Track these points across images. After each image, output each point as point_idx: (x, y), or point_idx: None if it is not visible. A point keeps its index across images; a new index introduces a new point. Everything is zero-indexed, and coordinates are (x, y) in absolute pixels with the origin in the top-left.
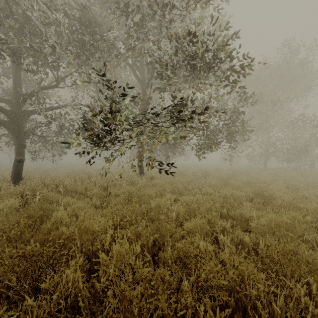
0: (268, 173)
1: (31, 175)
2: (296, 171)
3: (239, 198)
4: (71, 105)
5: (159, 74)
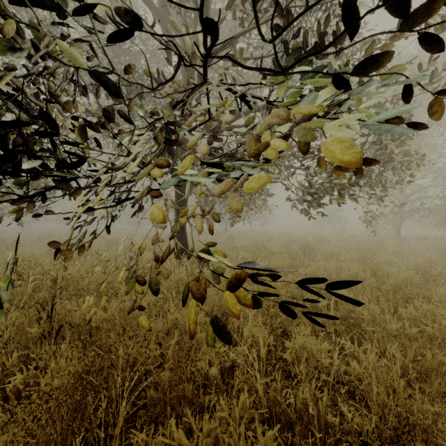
0: (422, 247)
1: None
2: None
3: None
4: None
5: None
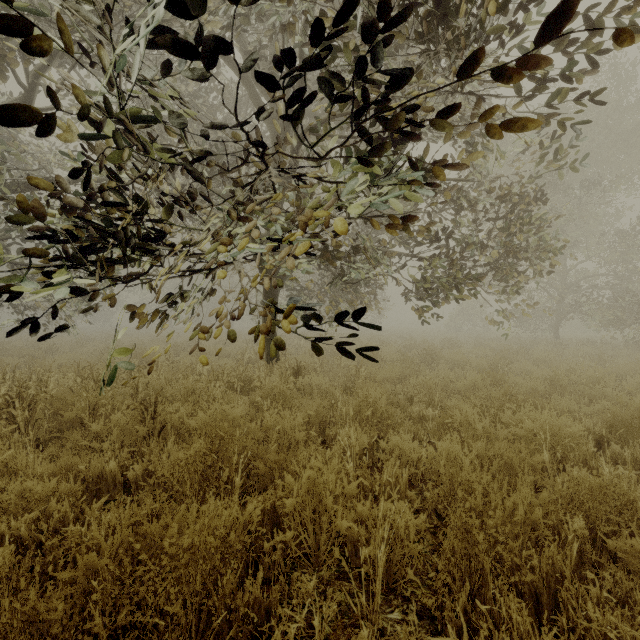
0: (577, 354)
1: None
2: (637, 349)
3: (581, 449)
4: None
5: None
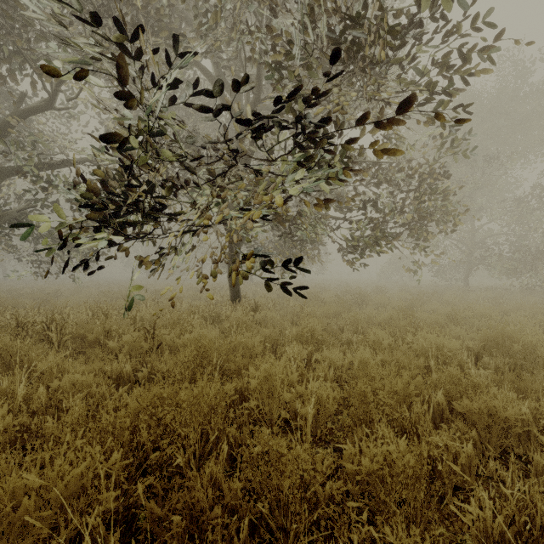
0: (479, 297)
1: (15, 301)
2: (529, 294)
3: (457, 358)
4: (93, 160)
5: (271, 66)
